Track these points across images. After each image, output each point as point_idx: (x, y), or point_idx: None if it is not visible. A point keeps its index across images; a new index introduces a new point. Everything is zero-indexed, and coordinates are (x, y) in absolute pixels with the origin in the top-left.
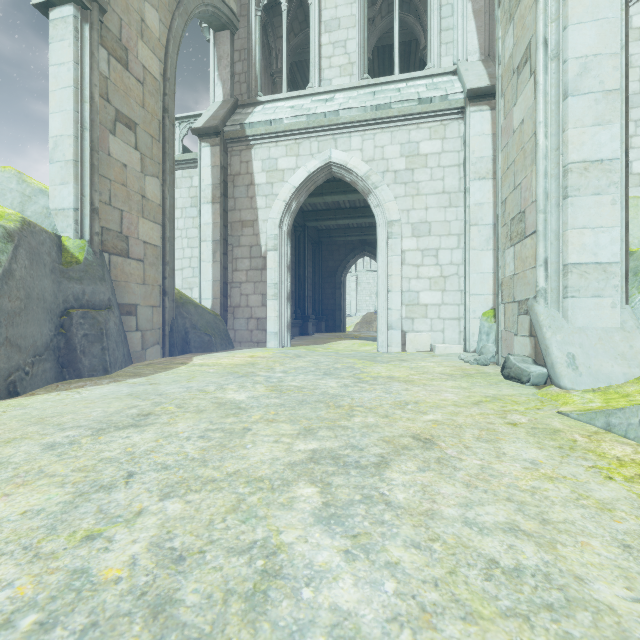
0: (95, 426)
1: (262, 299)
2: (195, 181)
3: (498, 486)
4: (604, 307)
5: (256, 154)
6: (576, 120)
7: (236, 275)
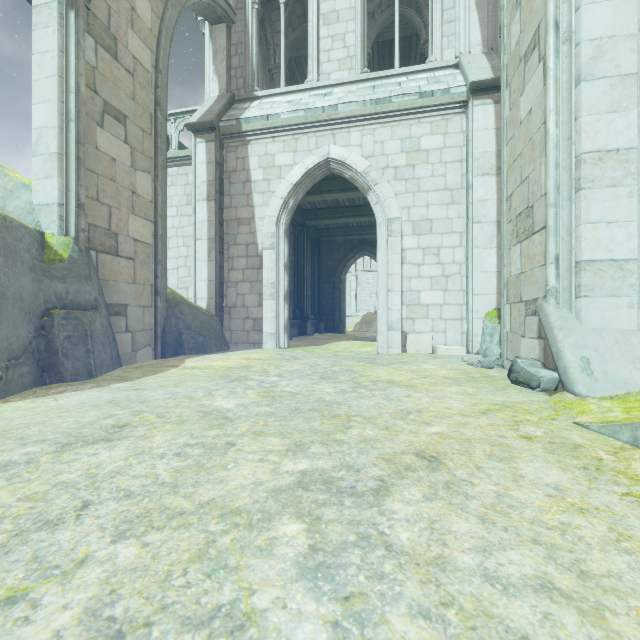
0: (61, 440)
1: (259, 299)
2: (191, 178)
3: (520, 521)
4: (620, 307)
5: (253, 150)
6: (590, 107)
7: (232, 274)
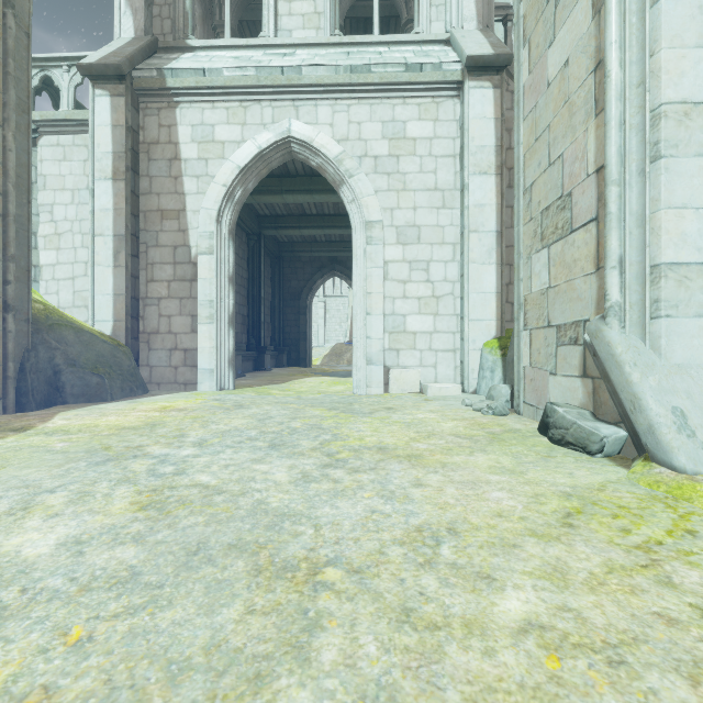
0: None
1: (192, 322)
2: None
3: None
4: None
5: (183, 116)
6: (673, 36)
7: (152, 287)
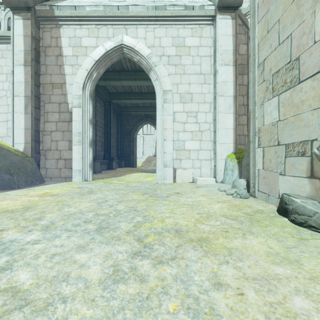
0: None
1: (69, 144)
2: None
3: None
4: None
5: (64, 32)
6: None
7: (47, 125)
